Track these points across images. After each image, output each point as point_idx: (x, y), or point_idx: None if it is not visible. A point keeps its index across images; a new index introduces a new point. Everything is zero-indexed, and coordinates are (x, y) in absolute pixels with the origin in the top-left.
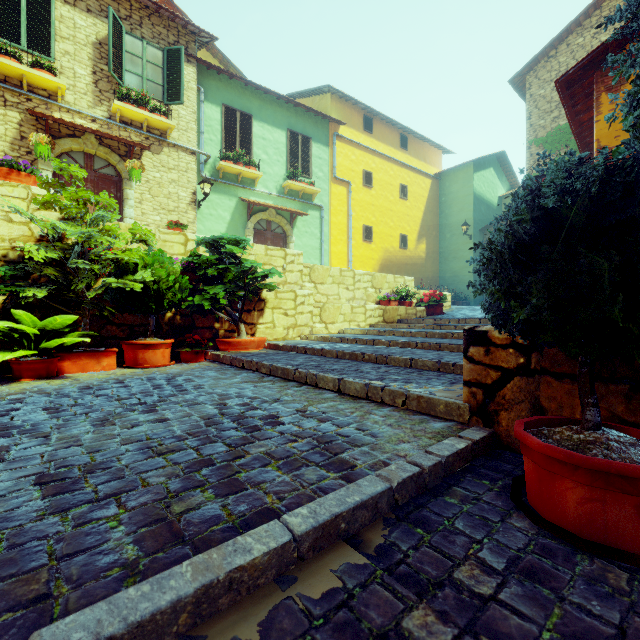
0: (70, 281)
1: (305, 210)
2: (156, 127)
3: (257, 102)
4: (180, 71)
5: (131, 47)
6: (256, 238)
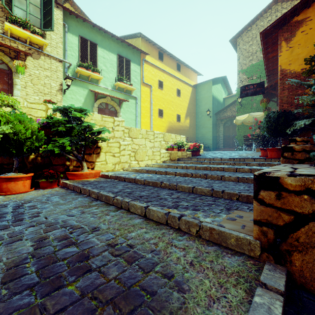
0: None
1: (127, 99)
2: (36, 43)
3: (100, 37)
4: (51, 11)
5: None
6: (99, 113)
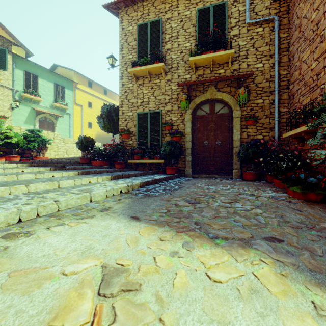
0: None
1: (62, 114)
2: None
3: (40, 71)
4: (5, 58)
5: None
6: (40, 123)
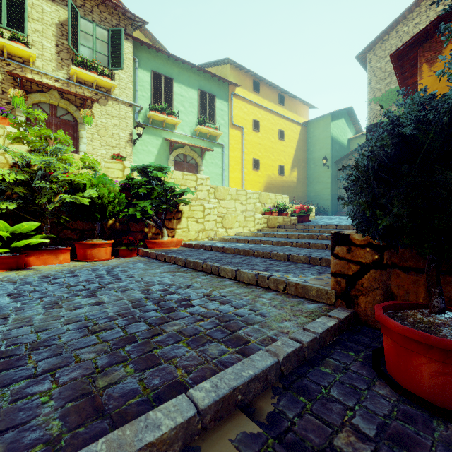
0: (35, 197)
1: (211, 147)
2: (103, 86)
3: (177, 69)
4: (120, 46)
5: (84, 27)
6: (176, 167)
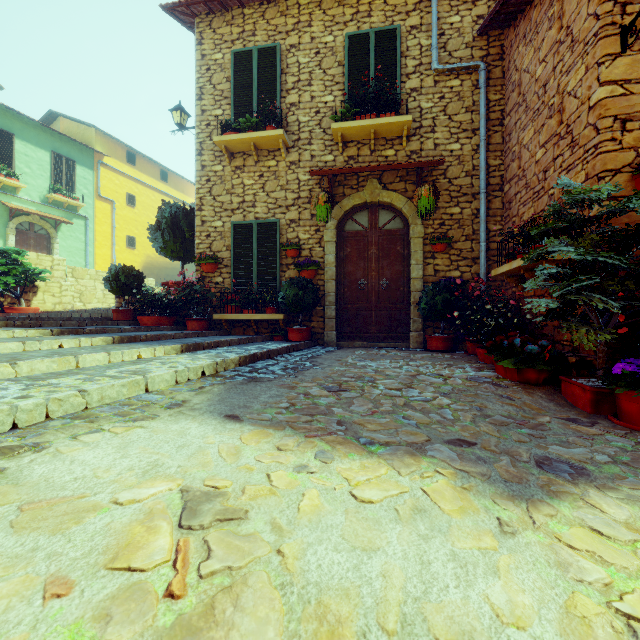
0: None
1: (70, 218)
2: None
3: (19, 124)
4: None
5: None
6: (18, 236)
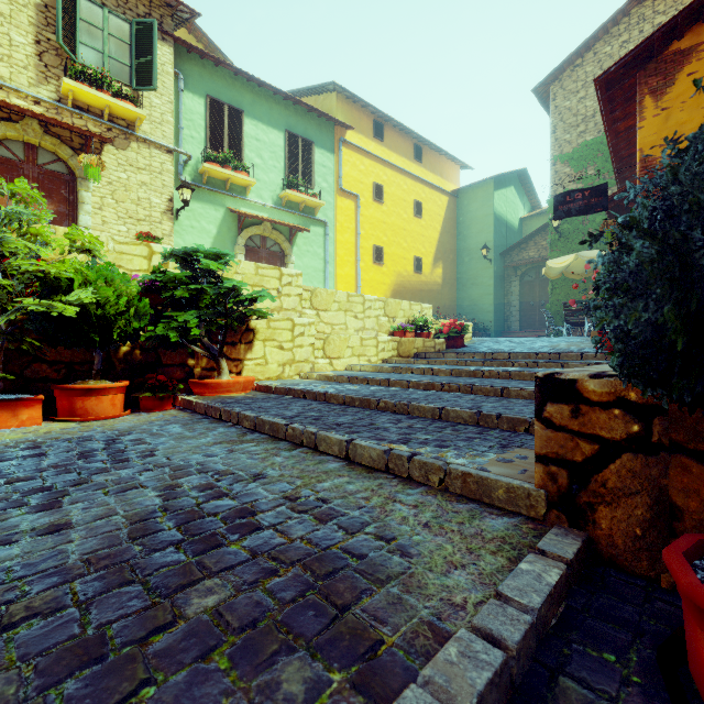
0: None
1: (307, 226)
2: (121, 116)
3: (249, 96)
4: (152, 50)
5: (88, 15)
6: (248, 257)
